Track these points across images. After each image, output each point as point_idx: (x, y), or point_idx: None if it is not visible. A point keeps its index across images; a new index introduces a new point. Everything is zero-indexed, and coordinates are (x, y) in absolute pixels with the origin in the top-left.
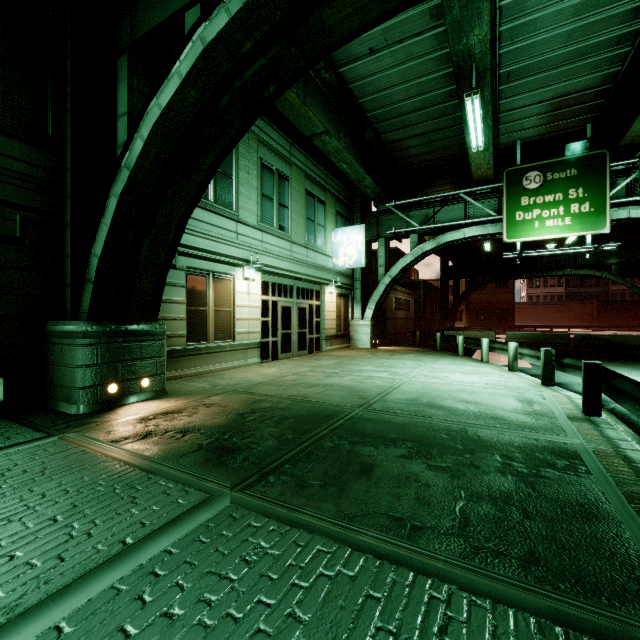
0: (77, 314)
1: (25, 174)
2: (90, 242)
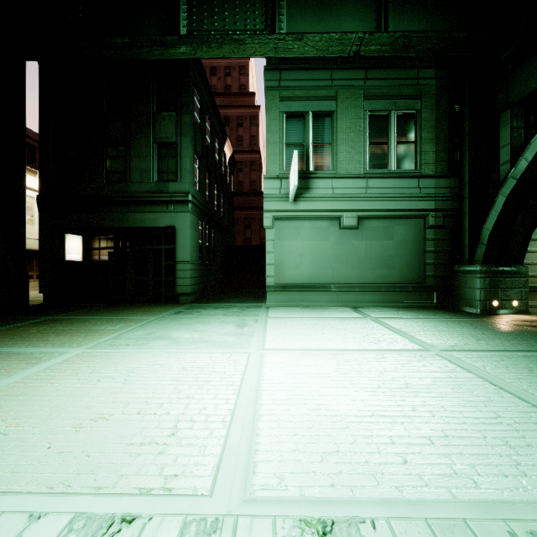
0: (472, 261)
1: (444, 193)
2: (483, 222)
